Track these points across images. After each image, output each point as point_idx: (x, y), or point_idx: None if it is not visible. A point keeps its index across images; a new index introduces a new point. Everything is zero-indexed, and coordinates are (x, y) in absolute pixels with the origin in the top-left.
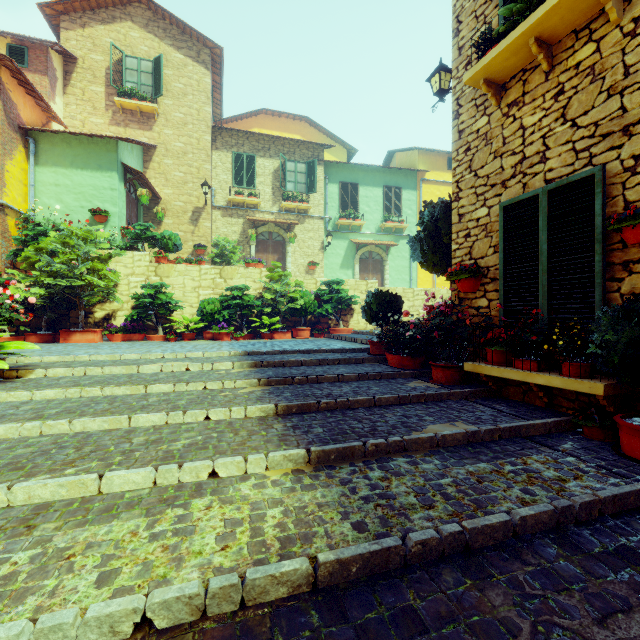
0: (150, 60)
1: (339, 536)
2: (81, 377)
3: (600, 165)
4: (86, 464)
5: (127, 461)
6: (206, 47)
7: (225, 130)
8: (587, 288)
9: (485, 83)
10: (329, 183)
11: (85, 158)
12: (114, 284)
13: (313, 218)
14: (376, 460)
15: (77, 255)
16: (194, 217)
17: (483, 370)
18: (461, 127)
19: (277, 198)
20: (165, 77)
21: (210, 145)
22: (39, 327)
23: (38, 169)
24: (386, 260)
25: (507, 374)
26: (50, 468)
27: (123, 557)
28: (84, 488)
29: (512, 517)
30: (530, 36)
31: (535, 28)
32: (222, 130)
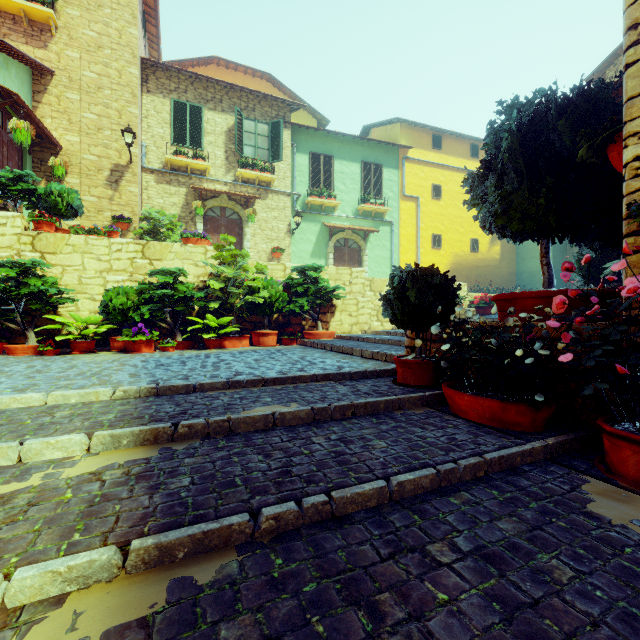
0: None
1: None
2: None
3: None
4: None
5: None
6: None
7: (161, 68)
8: None
9: None
10: (297, 153)
11: None
12: None
13: (278, 193)
14: None
15: None
16: (113, 178)
17: None
18: None
19: (232, 165)
20: None
21: (137, 81)
22: None
23: None
24: (364, 249)
25: None
26: None
27: None
28: None
29: None
30: None
31: None
32: (156, 68)
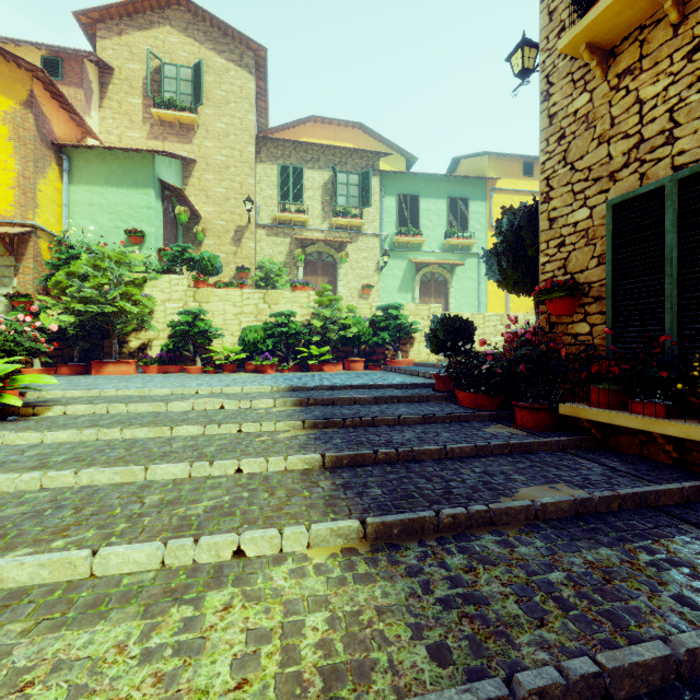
0: (190, 67)
1: (410, 671)
2: (102, 415)
3: None
4: (81, 533)
5: (131, 531)
6: (249, 49)
7: (270, 140)
8: None
9: (587, 49)
10: (385, 196)
11: (120, 175)
12: (150, 311)
13: (367, 235)
14: (454, 537)
15: (109, 279)
16: (236, 237)
17: (586, 414)
18: (552, 110)
19: (327, 214)
20: (205, 84)
21: (254, 157)
22: (72, 358)
23: (72, 188)
24: (451, 282)
25: (621, 420)
26: (36, 538)
27: (97, 692)
28: (72, 569)
29: (672, 648)
30: None
31: None
32: (267, 140)
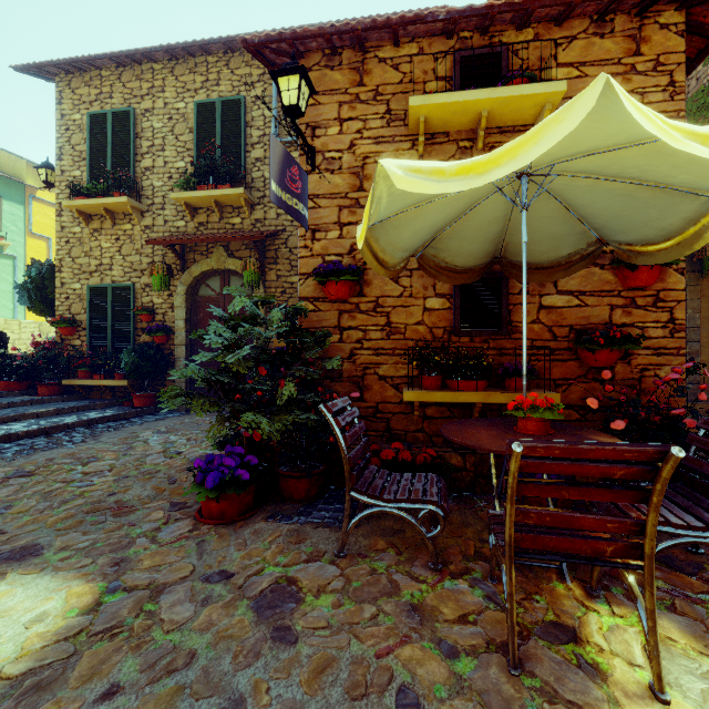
0: None
1: None
2: None
3: (133, 283)
4: None
5: None
6: None
7: None
8: (128, 338)
9: (78, 212)
10: None
11: None
12: None
13: None
14: None
15: None
16: None
17: (75, 382)
18: (63, 224)
19: None
20: None
21: None
22: None
23: None
24: None
25: (89, 383)
26: None
27: None
28: None
29: (69, 423)
30: (101, 206)
31: (103, 205)
32: None
